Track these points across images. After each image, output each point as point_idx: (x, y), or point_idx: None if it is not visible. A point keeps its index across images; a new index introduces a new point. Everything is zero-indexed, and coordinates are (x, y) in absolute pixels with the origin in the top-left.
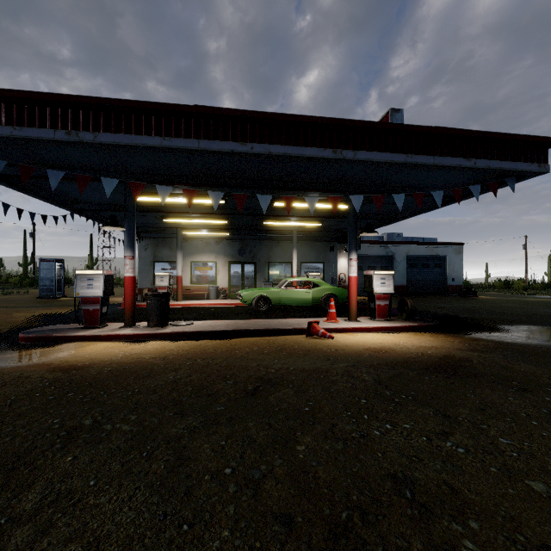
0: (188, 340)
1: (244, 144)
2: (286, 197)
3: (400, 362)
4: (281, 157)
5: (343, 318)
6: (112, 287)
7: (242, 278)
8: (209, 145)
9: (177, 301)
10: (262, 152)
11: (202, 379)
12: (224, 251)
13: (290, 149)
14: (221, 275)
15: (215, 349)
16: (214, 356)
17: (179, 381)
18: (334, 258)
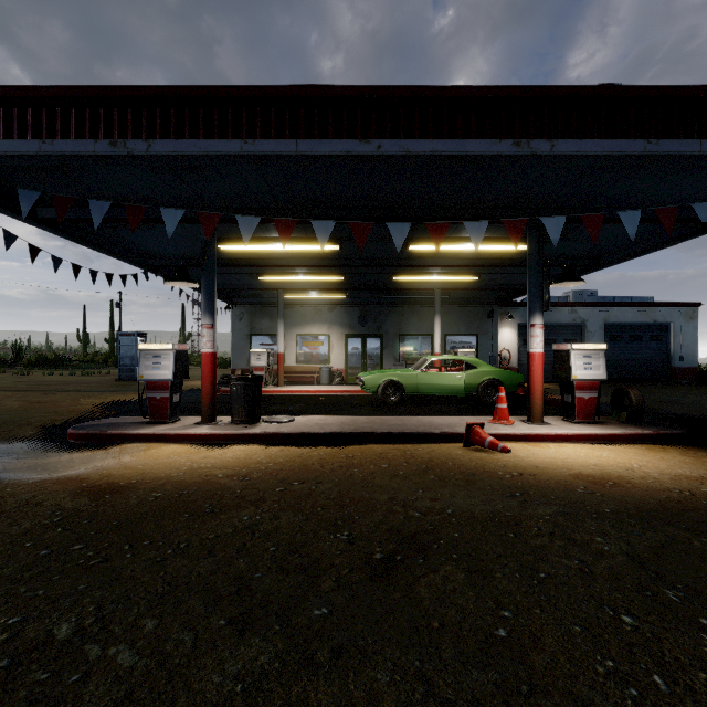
0: (286, 445)
1: (367, 141)
2: (433, 224)
3: (657, 511)
4: (427, 158)
5: (519, 417)
6: (186, 368)
7: (363, 356)
8: (313, 147)
9: (278, 387)
10: (395, 153)
11: (296, 526)
12: (339, 320)
13: (441, 144)
14: (336, 353)
15: (322, 463)
16: (320, 478)
17: (256, 529)
18: (493, 328)
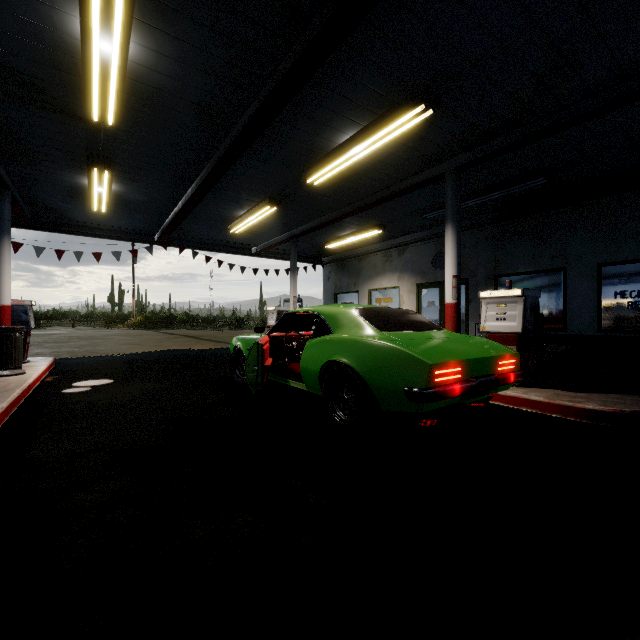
0: None
1: None
2: None
3: None
4: None
5: None
6: (26, 320)
7: (440, 315)
8: None
9: None
10: None
11: None
12: (410, 266)
13: None
14: None
15: None
16: None
17: None
18: None
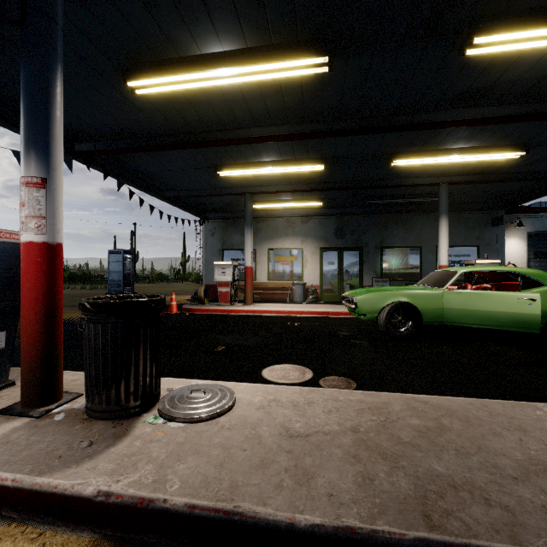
0: None
1: None
2: None
3: None
4: None
5: None
6: None
7: (340, 272)
8: None
9: (245, 305)
10: None
11: None
12: (313, 233)
13: None
14: (310, 268)
15: None
16: None
17: None
18: (499, 238)
